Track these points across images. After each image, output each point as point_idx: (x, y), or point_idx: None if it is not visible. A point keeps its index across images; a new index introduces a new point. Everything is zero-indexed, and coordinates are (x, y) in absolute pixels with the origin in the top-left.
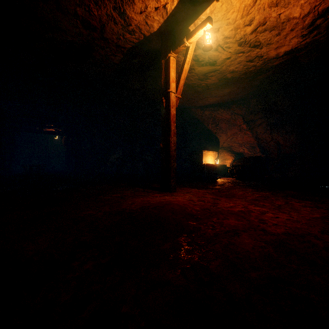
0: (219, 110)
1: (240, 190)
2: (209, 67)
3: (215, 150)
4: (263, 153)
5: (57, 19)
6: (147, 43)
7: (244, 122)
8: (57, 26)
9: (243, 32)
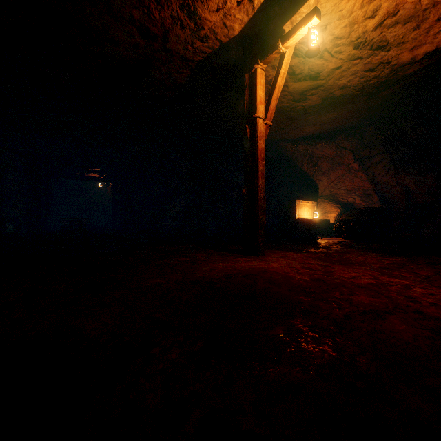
0: (319, 143)
1: (359, 255)
2: (309, 82)
3: (312, 200)
4: (384, 203)
5: (108, 28)
6: (224, 53)
7: (355, 159)
8: (108, 37)
9: (362, 28)
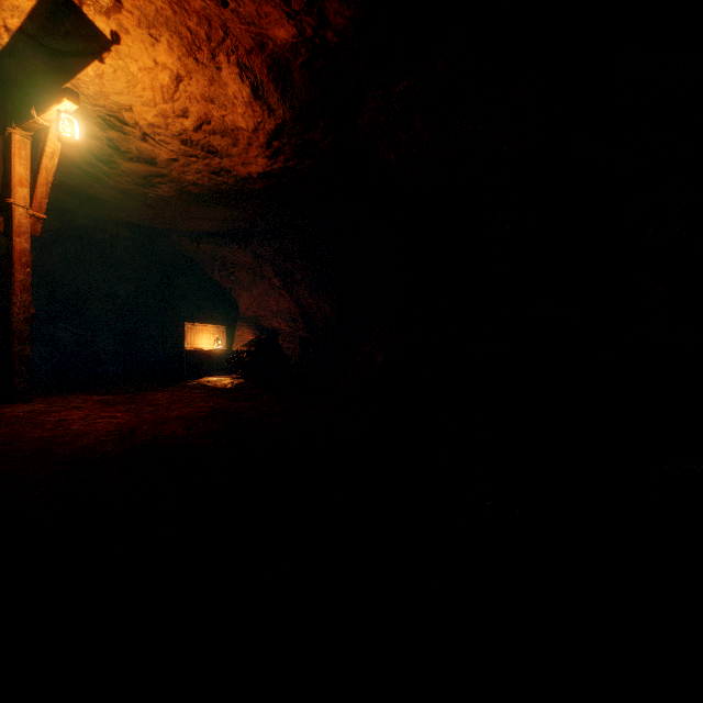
0: (230, 245)
1: (170, 393)
2: (147, 166)
3: (231, 323)
4: (310, 331)
5: None
6: None
7: (275, 273)
8: None
9: (180, 125)
